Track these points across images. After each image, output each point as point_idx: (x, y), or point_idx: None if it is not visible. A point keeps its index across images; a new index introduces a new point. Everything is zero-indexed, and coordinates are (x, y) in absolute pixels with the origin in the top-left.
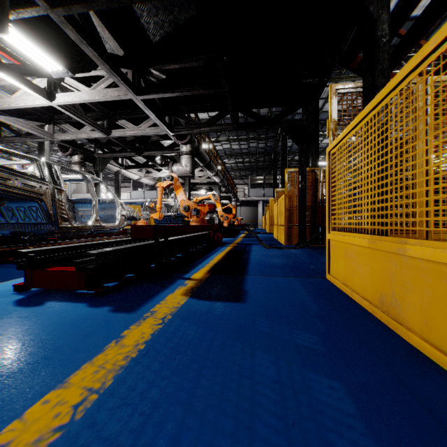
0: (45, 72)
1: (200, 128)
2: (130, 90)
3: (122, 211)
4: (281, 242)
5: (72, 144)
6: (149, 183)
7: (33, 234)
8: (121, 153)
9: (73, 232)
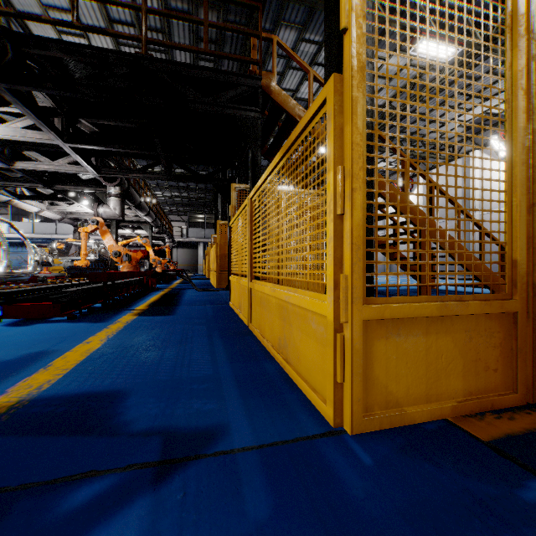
0: None
1: (133, 173)
2: (60, 138)
3: (35, 256)
4: (214, 286)
5: None
6: (54, 217)
7: None
8: (20, 182)
9: None
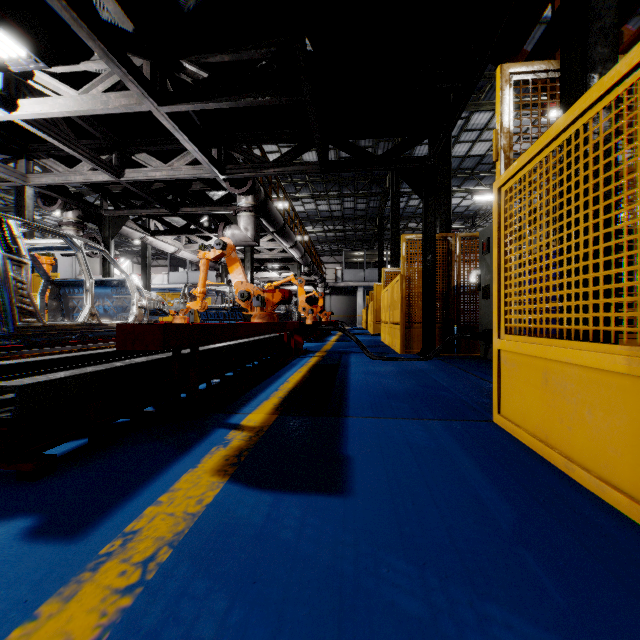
0: None
1: (268, 168)
2: (147, 94)
3: (140, 300)
4: (394, 348)
5: (63, 193)
6: (193, 258)
7: None
8: (144, 209)
9: (48, 335)
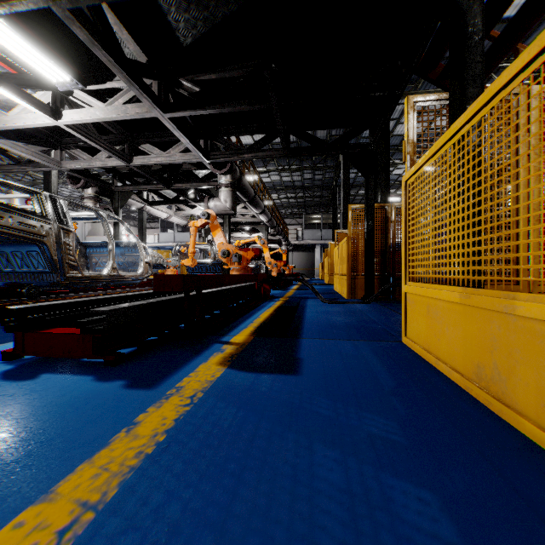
0: (48, 84)
1: (243, 154)
2: (156, 106)
3: (146, 257)
4: (342, 295)
5: (85, 175)
6: (181, 223)
7: (33, 285)
8: (145, 185)
9: (84, 283)
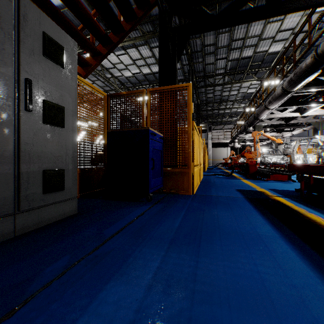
0: None
1: None
2: None
3: None
4: None
5: None
6: None
7: None
8: None
9: None
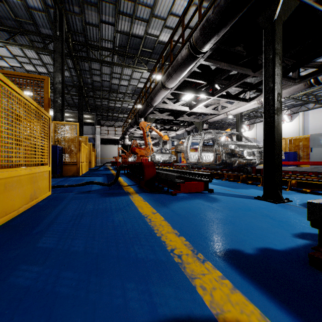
0: None
1: None
2: None
3: None
4: None
5: None
6: None
7: None
8: None
9: None
